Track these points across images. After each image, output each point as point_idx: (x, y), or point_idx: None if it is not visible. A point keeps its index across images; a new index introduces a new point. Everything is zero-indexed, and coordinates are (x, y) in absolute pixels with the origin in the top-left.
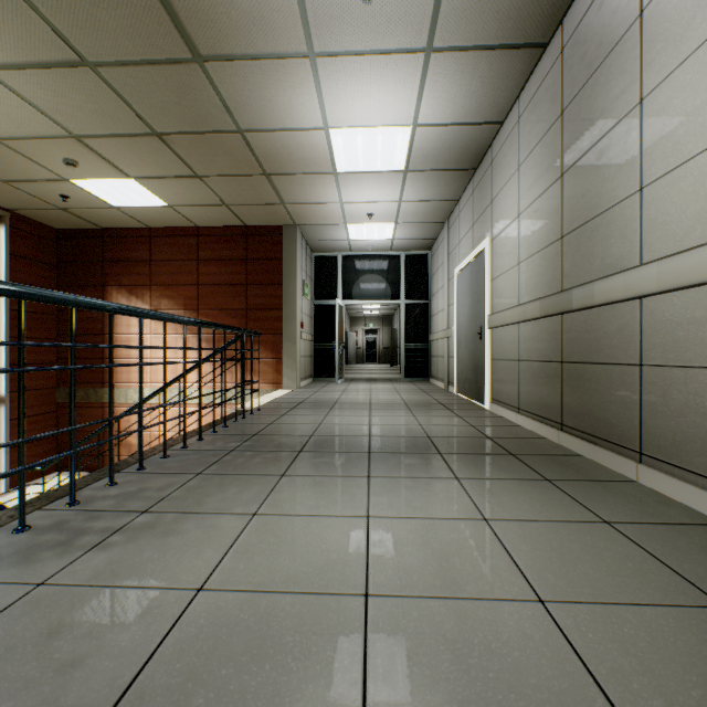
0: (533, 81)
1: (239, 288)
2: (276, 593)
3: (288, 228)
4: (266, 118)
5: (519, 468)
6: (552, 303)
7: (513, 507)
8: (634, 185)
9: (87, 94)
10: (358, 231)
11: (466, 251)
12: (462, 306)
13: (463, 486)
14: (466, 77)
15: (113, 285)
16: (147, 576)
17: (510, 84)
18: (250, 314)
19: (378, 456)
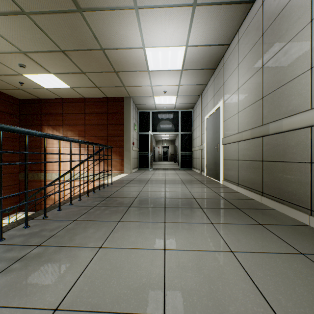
0: (246, 21)
1: (104, 126)
2: (105, 313)
3: (127, 98)
4: (114, 42)
5: (244, 217)
6: (257, 131)
7: (246, 243)
8: (307, 66)
9: (26, 29)
10: (159, 100)
11: (210, 108)
12: (208, 134)
13: (216, 228)
14: (213, 20)
15: (45, 125)
16: (25, 297)
17: (234, 23)
18: (109, 138)
19: (169, 210)
